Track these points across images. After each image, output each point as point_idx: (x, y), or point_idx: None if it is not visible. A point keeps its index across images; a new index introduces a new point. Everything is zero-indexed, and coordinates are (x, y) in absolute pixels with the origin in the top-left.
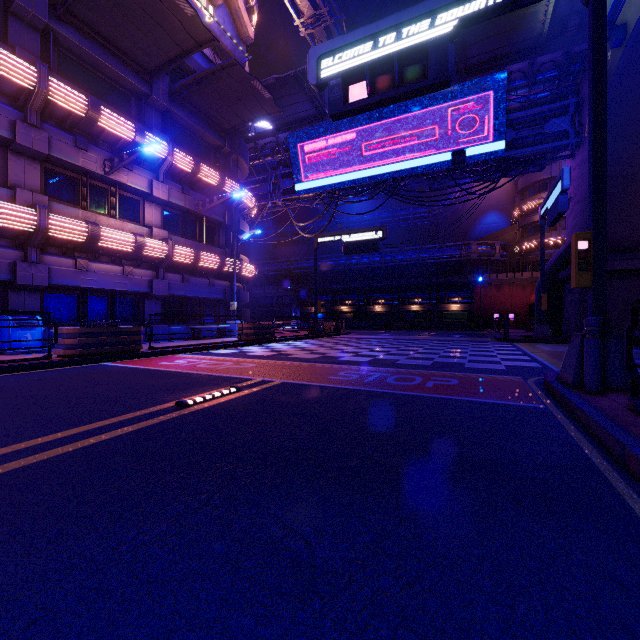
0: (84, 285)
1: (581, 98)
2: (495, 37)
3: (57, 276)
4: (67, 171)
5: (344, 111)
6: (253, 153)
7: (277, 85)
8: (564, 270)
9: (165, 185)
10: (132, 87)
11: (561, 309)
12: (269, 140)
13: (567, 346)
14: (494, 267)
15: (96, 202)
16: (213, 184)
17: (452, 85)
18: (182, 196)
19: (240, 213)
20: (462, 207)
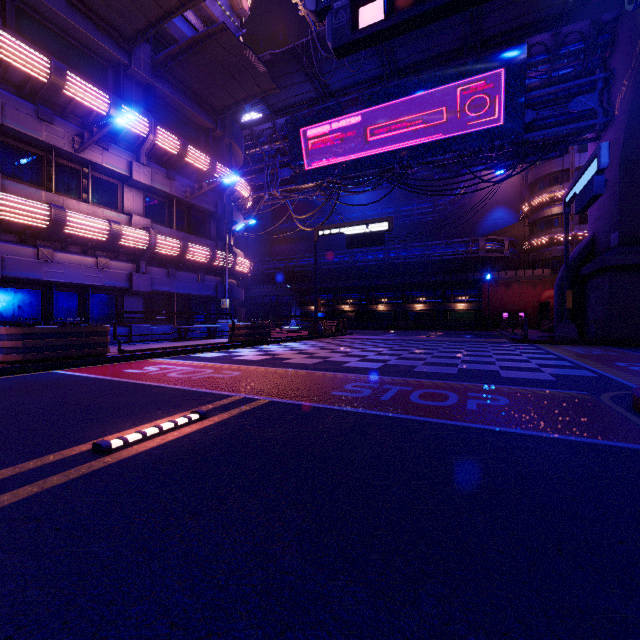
0: (48, 278)
1: (610, 73)
2: (516, 3)
3: (14, 267)
4: (29, 147)
5: (352, 41)
6: (249, 141)
7: (274, 62)
8: (590, 264)
9: (147, 168)
10: (108, 56)
11: (584, 307)
12: (266, 126)
13: (599, 348)
14: (502, 264)
15: (65, 184)
16: (203, 169)
17: (466, 61)
18: (167, 181)
19: (234, 203)
20: (468, 203)
